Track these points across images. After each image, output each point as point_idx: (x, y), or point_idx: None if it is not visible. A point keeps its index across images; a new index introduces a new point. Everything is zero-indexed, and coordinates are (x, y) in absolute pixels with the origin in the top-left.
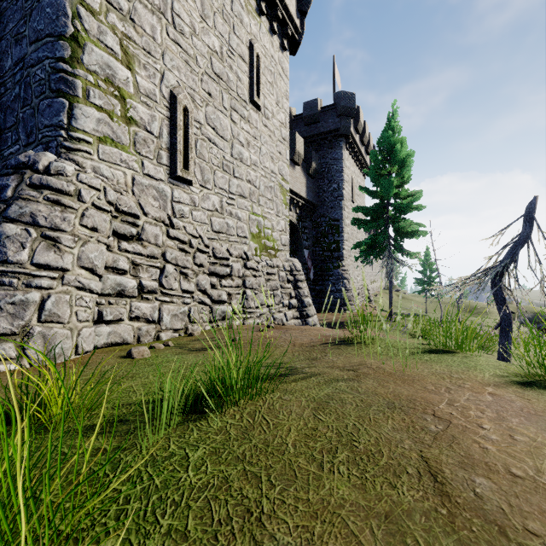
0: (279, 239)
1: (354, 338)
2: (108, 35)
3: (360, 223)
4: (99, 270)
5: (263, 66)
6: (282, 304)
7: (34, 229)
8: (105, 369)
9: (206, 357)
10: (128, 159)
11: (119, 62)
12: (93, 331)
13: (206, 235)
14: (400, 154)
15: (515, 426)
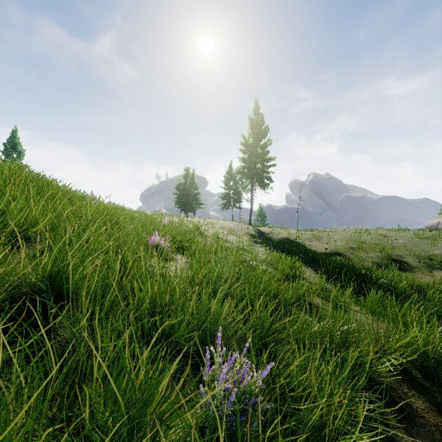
0: None
1: None
2: None
3: None
4: None
5: None
6: None
7: None
8: None
9: None
10: None
11: None
12: None
13: None
14: (19, 149)
15: None
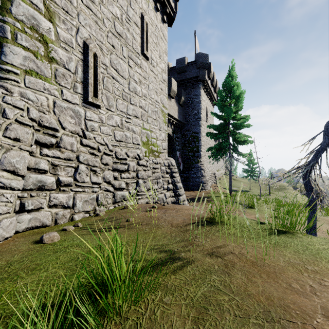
0: (161, 145)
1: (214, 218)
2: None
3: (211, 135)
4: (20, 171)
5: (150, 31)
6: (163, 188)
7: None
8: (12, 260)
9: (104, 239)
10: (50, 87)
11: (43, 16)
12: (14, 220)
13: (110, 143)
14: (236, 92)
15: None
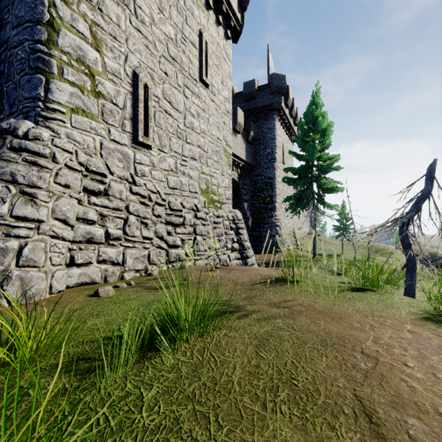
0: (223, 194)
1: (287, 277)
2: (80, 22)
3: (289, 180)
4: (71, 220)
5: (210, 52)
6: (226, 248)
7: (14, 186)
8: (74, 308)
9: (162, 295)
10: (97, 126)
11: (89, 45)
12: (65, 273)
13: (163, 190)
14: (322, 125)
15: (436, 364)
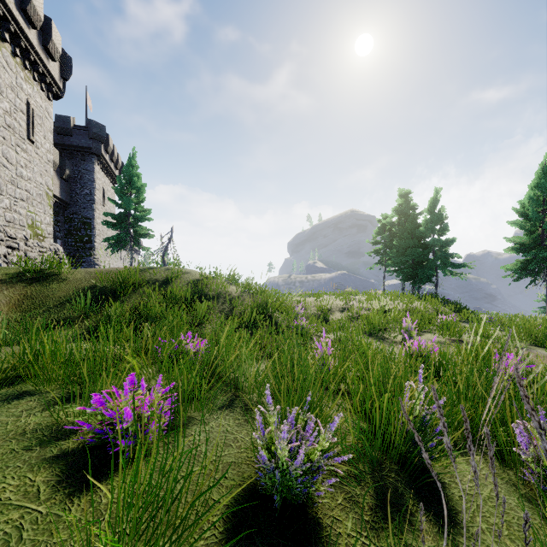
0: (46, 229)
1: None
2: None
3: (109, 224)
4: None
5: (35, 114)
6: None
7: None
8: None
9: None
10: None
11: None
12: None
13: (2, 223)
14: (138, 184)
15: None
